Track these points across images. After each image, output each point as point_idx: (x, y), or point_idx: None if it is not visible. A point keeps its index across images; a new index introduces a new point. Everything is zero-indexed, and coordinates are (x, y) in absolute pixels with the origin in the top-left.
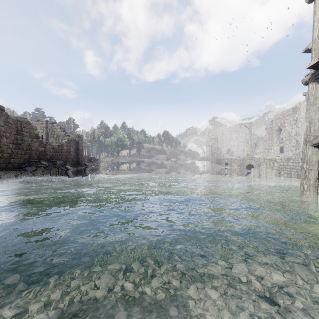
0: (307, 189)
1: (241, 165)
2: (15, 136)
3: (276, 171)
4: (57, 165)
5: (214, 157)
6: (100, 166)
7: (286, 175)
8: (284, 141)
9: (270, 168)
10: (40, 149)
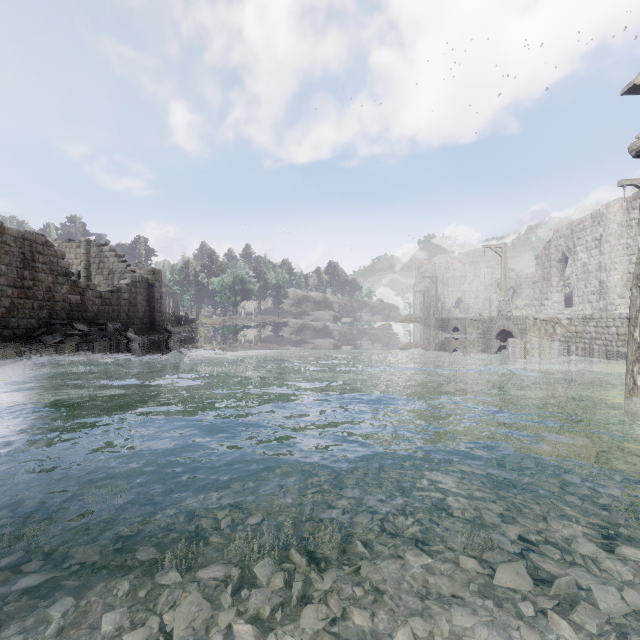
0: None
1: (486, 332)
2: (18, 271)
3: (561, 344)
4: (108, 332)
5: (430, 315)
6: (199, 334)
7: (582, 353)
8: (574, 283)
9: (547, 337)
10: (73, 299)
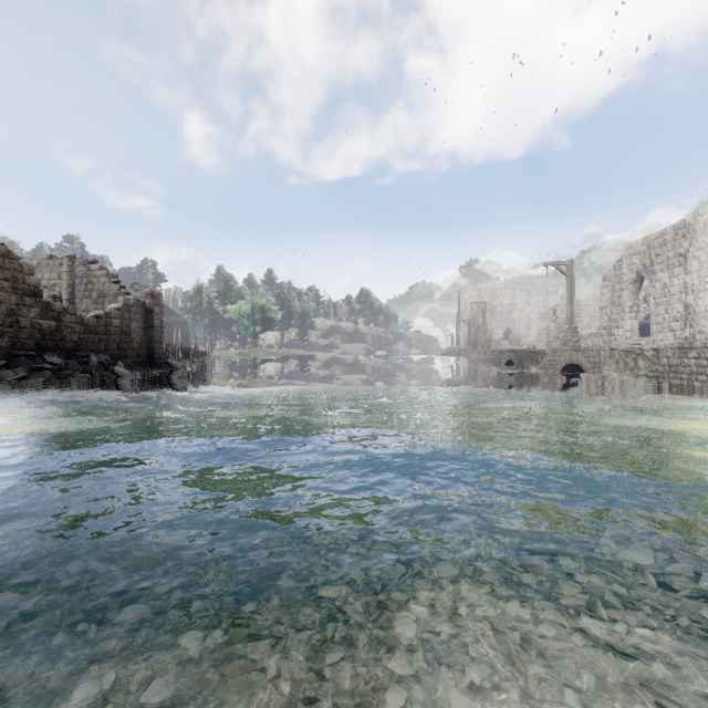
0: None
1: (548, 366)
2: None
3: (650, 381)
4: (91, 366)
5: (476, 347)
6: (208, 369)
7: (678, 391)
8: (651, 308)
9: (630, 372)
10: (45, 325)
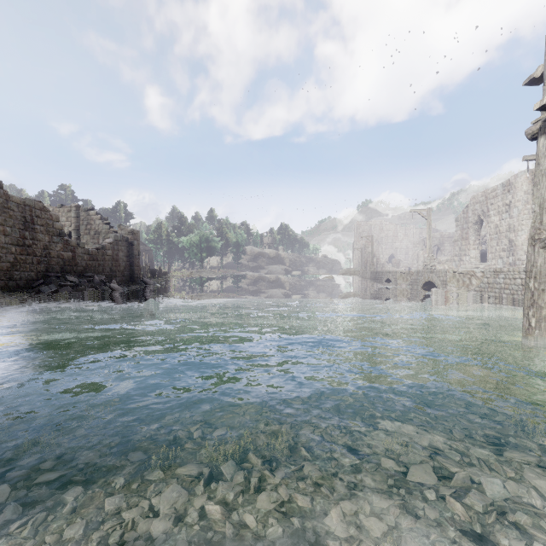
0: (535, 325)
1: (414, 283)
2: (20, 232)
3: (476, 293)
4: (95, 283)
5: (367, 269)
6: (171, 285)
7: (493, 300)
8: (488, 242)
9: (464, 287)
10: (65, 255)
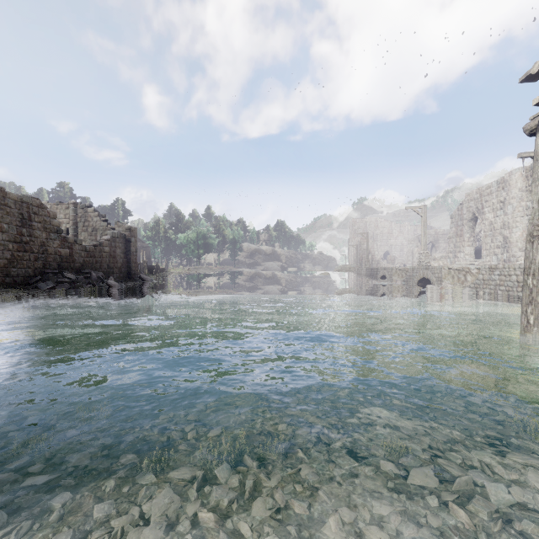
0: (534, 322)
1: (409, 280)
2: (18, 229)
3: (471, 290)
4: (92, 280)
5: (362, 265)
6: (168, 281)
7: (489, 297)
8: (482, 239)
9: (460, 284)
10: (63, 252)
